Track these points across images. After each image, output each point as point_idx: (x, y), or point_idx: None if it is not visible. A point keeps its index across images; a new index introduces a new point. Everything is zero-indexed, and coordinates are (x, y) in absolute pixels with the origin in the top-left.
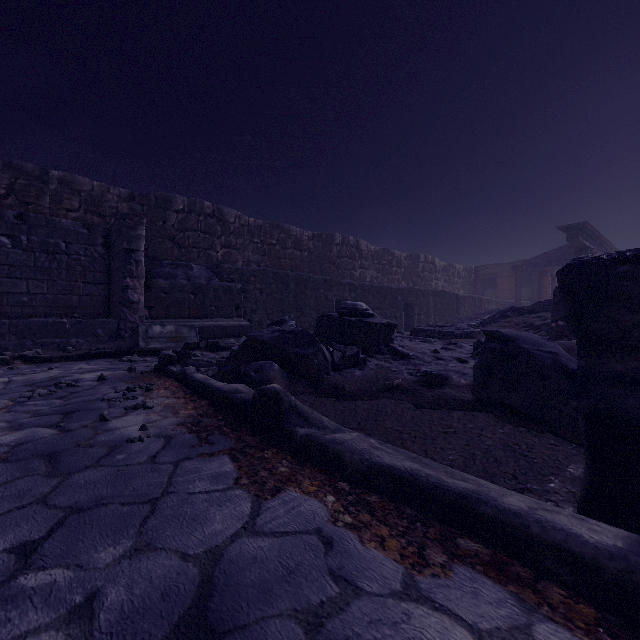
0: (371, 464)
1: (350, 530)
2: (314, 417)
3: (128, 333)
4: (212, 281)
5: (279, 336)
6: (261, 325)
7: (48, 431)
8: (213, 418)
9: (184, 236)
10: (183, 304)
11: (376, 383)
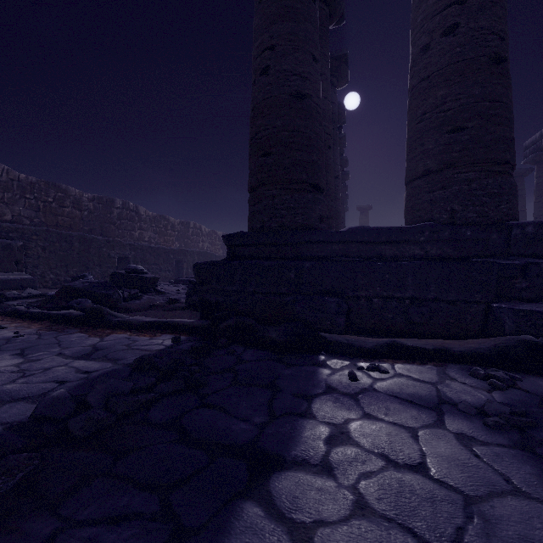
0: (142, 322)
1: (136, 336)
2: (119, 315)
3: None
4: None
5: (89, 285)
6: (44, 278)
7: None
8: (58, 326)
9: None
10: None
11: (147, 305)
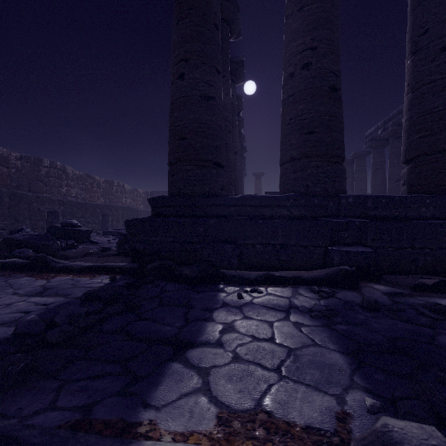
0: (83, 266)
1: (78, 277)
2: (61, 261)
3: None
4: None
5: (30, 237)
6: None
7: None
8: (4, 272)
9: None
10: None
11: (83, 253)
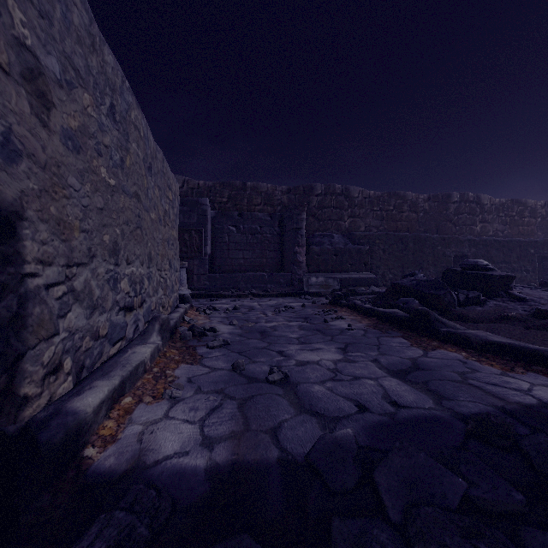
0: (487, 340)
1: (475, 361)
2: (450, 324)
3: (296, 282)
4: (347, 245)
5: (417, 283)
6: (384, 277)
7: (305, 323)
8: (383, 325)
9: (322, 212)
10: (328, 262)
11: (494, 314)
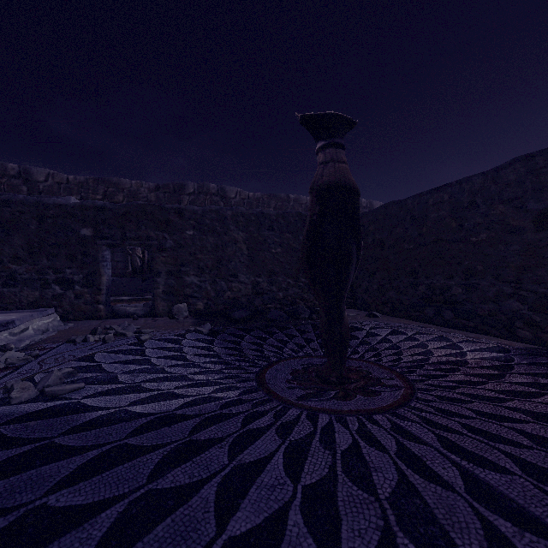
0: None
1: None
2: None
3: None
4: None
5: None
6: None
7: None
8: None
9: None
10: None
11: None
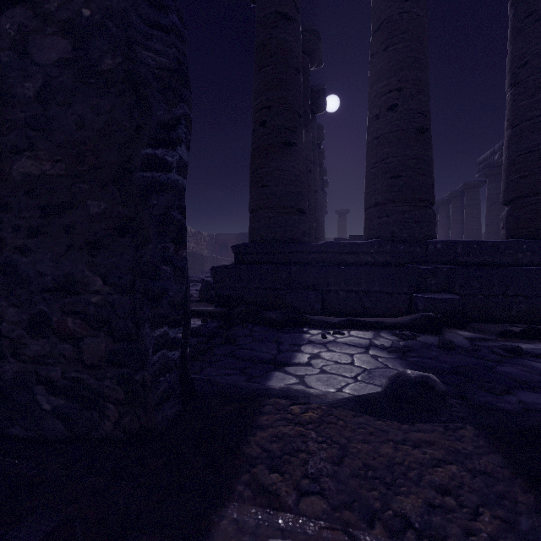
0: None
1: None
2: None
3: None
4: None
5: None
6: None
7: None
8: None
9: None
10: None
11: None
